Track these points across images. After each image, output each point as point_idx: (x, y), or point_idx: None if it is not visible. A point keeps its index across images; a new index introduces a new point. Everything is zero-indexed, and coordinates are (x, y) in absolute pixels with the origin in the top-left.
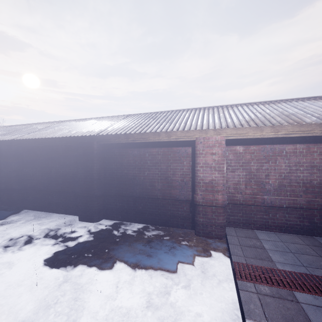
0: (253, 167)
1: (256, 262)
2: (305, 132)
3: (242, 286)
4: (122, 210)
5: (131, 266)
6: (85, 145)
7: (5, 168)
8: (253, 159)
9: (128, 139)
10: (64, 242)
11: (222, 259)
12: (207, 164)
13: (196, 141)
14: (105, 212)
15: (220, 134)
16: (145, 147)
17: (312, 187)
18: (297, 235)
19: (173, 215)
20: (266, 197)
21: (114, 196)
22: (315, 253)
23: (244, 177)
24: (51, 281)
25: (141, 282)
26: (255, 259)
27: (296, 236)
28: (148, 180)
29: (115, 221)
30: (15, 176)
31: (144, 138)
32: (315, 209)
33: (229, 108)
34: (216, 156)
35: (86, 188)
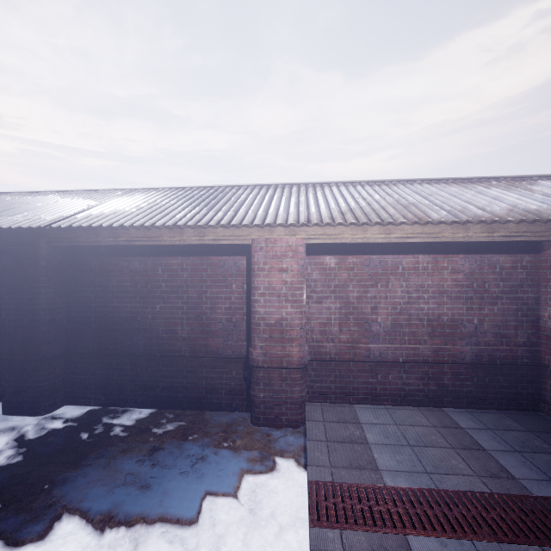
0: (352, 294)
1: (351, 476)
2: (431, 235)
3: (319, 540)
4: (107, 383)
5: (94, 522)
6: (17, 248)
7: None
8: (353, 279)
9: (117, 237)
10: None
11: (293, 473)
12: (272, 290)
13: (254, 245)
14: (70, 389)
15: (295, 233)
16: (155, 255)
17: (441, 326)
18: (419, 409)
19: (212, 387)
20: (373, 346)
21: (90, 356)
22: (444, 442)
23: (337, 311)
24: None
25: None
26: (350, 469)
27: (418, 411)
28: (162, 320)
29: (93, 406)
30: None
31: (152, 236)
32: (446, 363)
33: (317, 188)
34: (289, 275)
35: (20, 342)
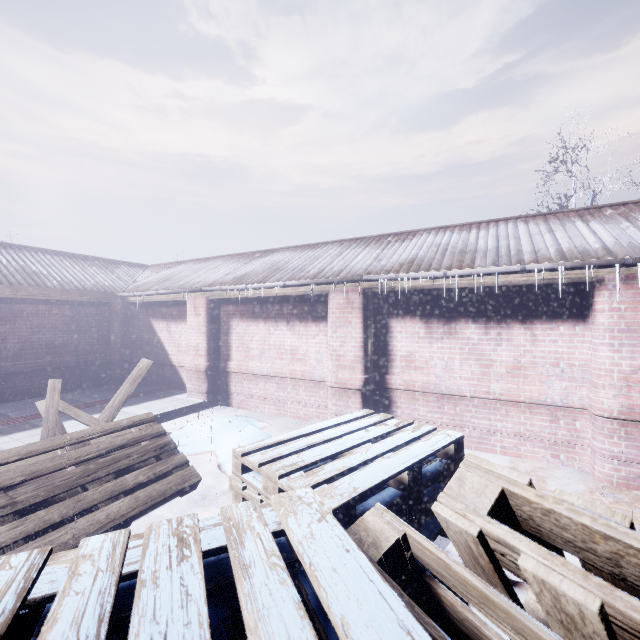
0: None
1: None
2: (47, 296)
3: None
4: None
5: None
6: None
7: None
8: None
9: None
10: None
11: None
12: None
13: None
14: None
15: None
16: None
17: (55, 348)
18: (39, 398)
19: None
20: (3, 364)
21: None
22: None
23: None
24: None
25: None
26: None
27: (39, 398)
28: None
29: None
30: None
31: None
32: (58, 368)
33: None
34: None
35: None
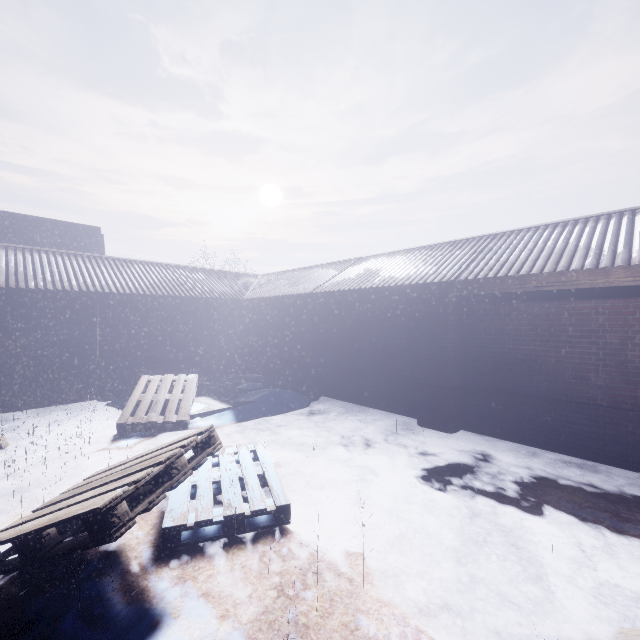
0: None
1: None
2: None
3: None
4: (503, 418)
5: (586, 524)
6: (430, 298)
7: (300, 334)
8: None
9: (524, 284)
10: (423, 456)
11: None
12: None
13: None
14: (466, 417)
15: None
16: (560, 299)
17: None
18: None
19: None
20: None
21: (484, 391)
22: None
23: None
24: (443, 509)
25: (627, 557)
26: None
27: None
28: (568, 365)
29: (488, 436)
30: (312, 346)
31: (565, 281)
32: None
33: None
34: None
35: (432, 372)
